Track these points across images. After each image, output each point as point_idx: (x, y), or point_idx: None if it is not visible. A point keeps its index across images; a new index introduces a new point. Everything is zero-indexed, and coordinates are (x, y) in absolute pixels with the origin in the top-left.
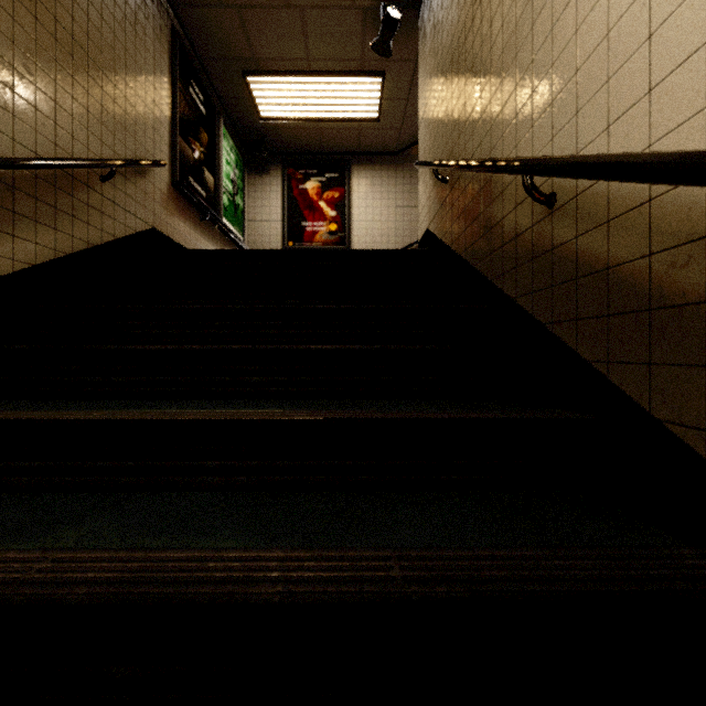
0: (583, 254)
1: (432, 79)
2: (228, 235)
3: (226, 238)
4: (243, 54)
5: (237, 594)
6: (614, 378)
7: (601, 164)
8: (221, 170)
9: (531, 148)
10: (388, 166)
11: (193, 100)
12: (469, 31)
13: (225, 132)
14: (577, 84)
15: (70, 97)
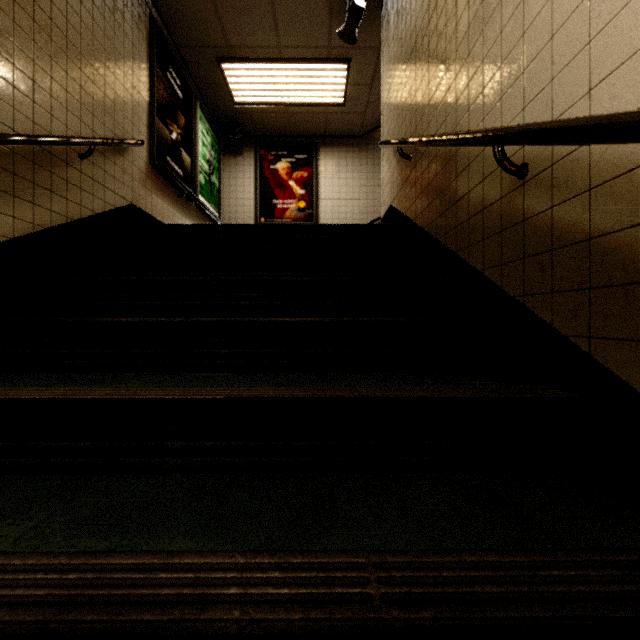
0: (559, 224)
1: (396, 63)
2: (204, 212)
3: (202, 215)
4: (217, 42)
5: (186, 622)
6: (598, 355)
7: (590, 126)
8: (197, 151)
9: (499, 120)
10: (353, 147)
11: (171, 85)
12: (433, 12)
13: (201, 116)
14: (552, 50)
15: (48, 77)
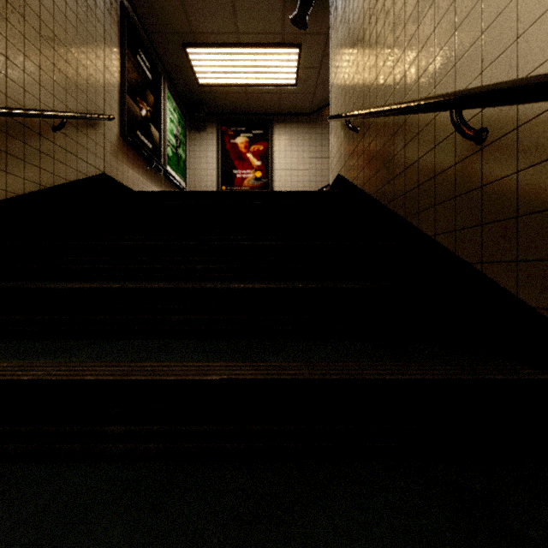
0: (526, 190)
1: (344, 44)
2: (172, 180)
3: (170, 183)
4: (182, 28)
5: None
6: None
7: None
8: (165, 126)
9: (453, 86)
10: (304, 124)
11: (141, 67)
12: None
13: (169, 96)
14: (518, 7)
15: (21, 54)
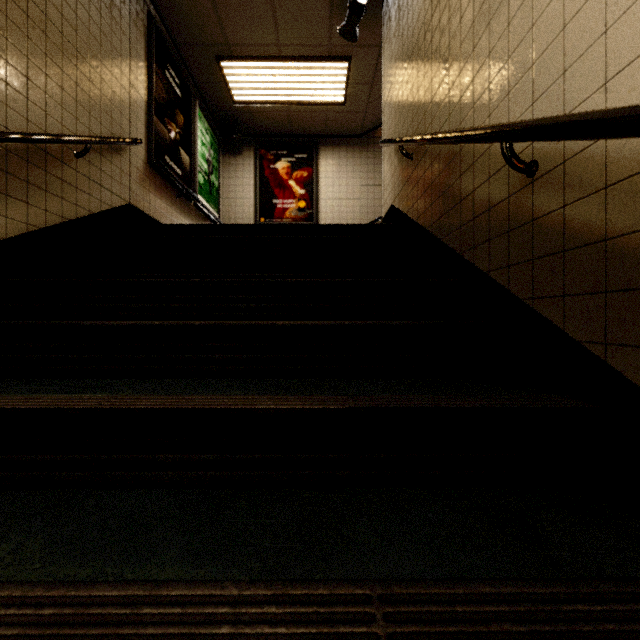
0: (572, 224)
1: (397, 60)
2: (204, 211)
3: (202, 215)
4: (216, 40)
5: None
6: (615, 363)
7: (610, 119)
8: (196, 150)
9: (507, 116)
10: (354, 147)
11: (169, 83)
12: (436, 7)
13: (200, 115)
14: (564, 41)
15: (43, 74)
